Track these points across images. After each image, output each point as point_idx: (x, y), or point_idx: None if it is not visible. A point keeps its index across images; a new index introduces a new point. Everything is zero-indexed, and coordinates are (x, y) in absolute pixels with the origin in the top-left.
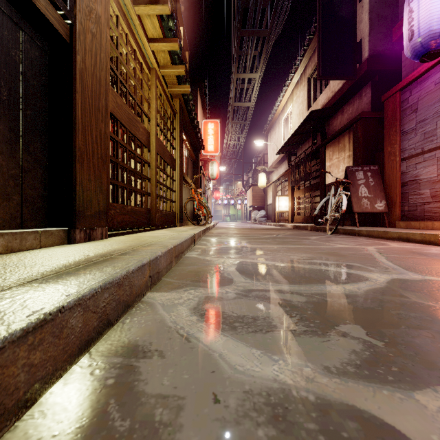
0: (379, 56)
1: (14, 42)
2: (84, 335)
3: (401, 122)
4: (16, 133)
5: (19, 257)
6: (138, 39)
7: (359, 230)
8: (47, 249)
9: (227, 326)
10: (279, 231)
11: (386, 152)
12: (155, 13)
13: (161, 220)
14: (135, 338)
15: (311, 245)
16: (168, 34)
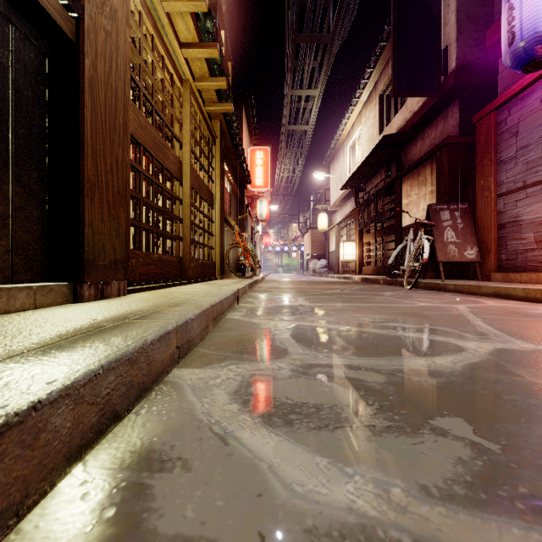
0: (469, 66)
1: (1, 40)
2: (75, 438)
3: (498, 148)
4: (4, 159)
5: (2, 322)
6: (167, 43)
7: (444, 284)
8: (43, 311)
9: (279, 420)
10: (344, 285)
11: (478, 187)
12: (188, 10)
13: (197, 271)
14: (150, 439)
15: (385, 304)
16: (205, 38)
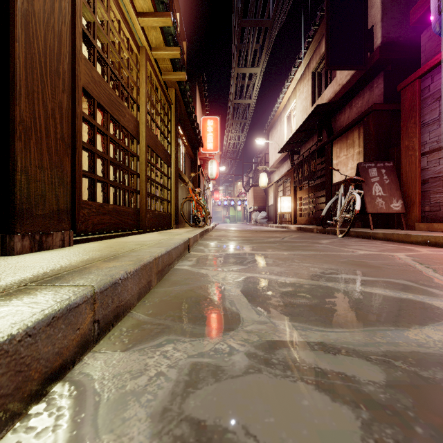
0: (392, 43)
1: None
2: None
3: (421, 112)
4: None
5: None
6: (123, 8)
7: (374, 233)
8: None
9: None
10: (283, 233)
11: (402, 147)
12: None
13: (153, 221)
14: None
15: (327, 252)
16: (160, 10)
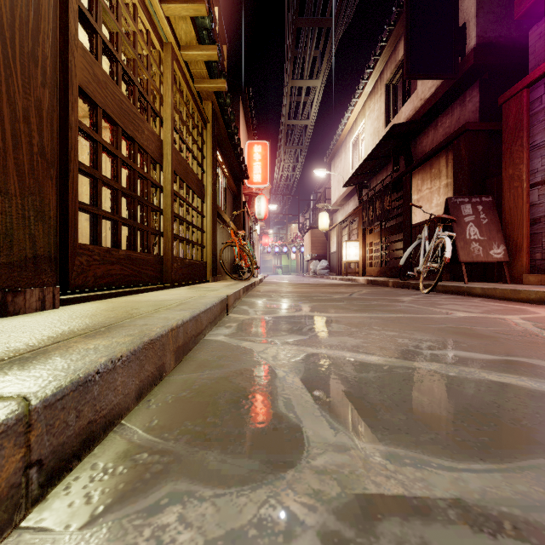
0: (490, 44)
1: None
2: None
3: (530, 131)
4: None
5: None
6: None
7: (469, 288)
8: None
9: None
10: (350, 288)
11: (505, 177)
12: None
13: (182, 273)
14: None
15: (414, 313)
16: None
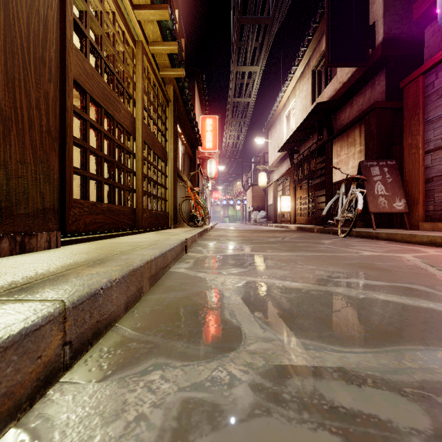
0: (394, 39)
1: None
2: None
3: (425, 109)
4: None
5: None
6: None
7: (377, 233)
8: None
9: None
10: (283, 233)
11: (405, 145)
12: None
13: (150, 221)
14: None
15: (331, 253)
16: (157, 3)
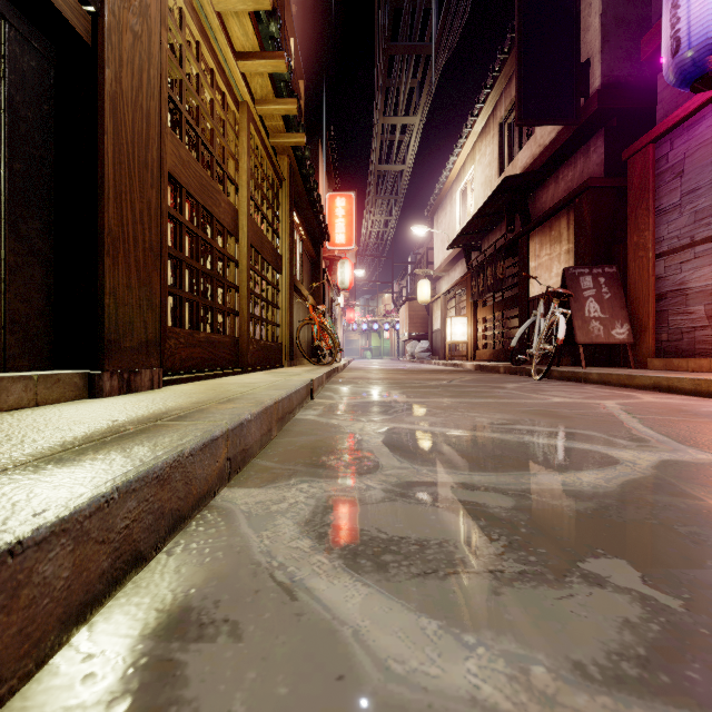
0: (617, 85)
1: None
2: (76, 592)
3: (656, 193)
4: None
5: None
6: (218, 52)
7: (586, 373)
8: (46, 409)
9: (369, 563)
10: (453, 374)
11: (630, 245)
12: (245, 8)
13: (258, 356)
14: (186, 591)
15: (508, 399)
16: (268, 46)
